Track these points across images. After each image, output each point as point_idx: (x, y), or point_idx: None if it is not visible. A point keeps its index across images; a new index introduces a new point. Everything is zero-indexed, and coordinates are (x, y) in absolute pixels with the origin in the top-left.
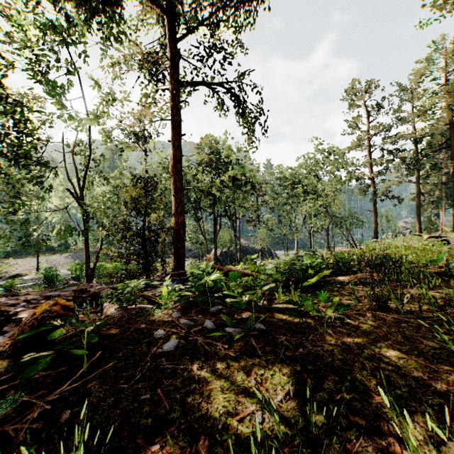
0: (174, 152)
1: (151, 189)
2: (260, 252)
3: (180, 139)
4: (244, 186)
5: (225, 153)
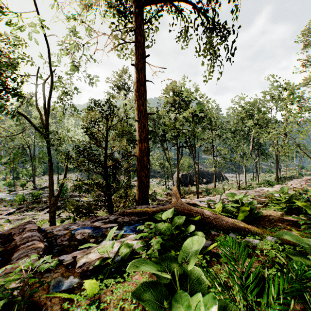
0: (137, 75)
1: (112, 113)
2: (214, 175)
3: (144, 61)
4: (202, 121)
5: (186, 94)
